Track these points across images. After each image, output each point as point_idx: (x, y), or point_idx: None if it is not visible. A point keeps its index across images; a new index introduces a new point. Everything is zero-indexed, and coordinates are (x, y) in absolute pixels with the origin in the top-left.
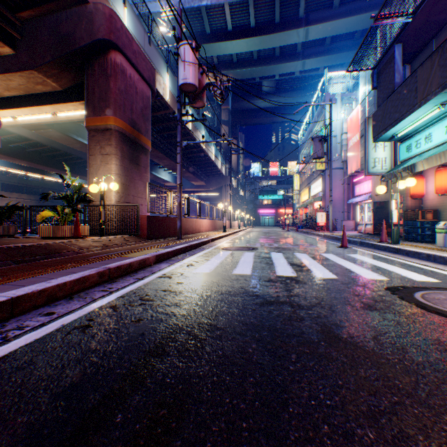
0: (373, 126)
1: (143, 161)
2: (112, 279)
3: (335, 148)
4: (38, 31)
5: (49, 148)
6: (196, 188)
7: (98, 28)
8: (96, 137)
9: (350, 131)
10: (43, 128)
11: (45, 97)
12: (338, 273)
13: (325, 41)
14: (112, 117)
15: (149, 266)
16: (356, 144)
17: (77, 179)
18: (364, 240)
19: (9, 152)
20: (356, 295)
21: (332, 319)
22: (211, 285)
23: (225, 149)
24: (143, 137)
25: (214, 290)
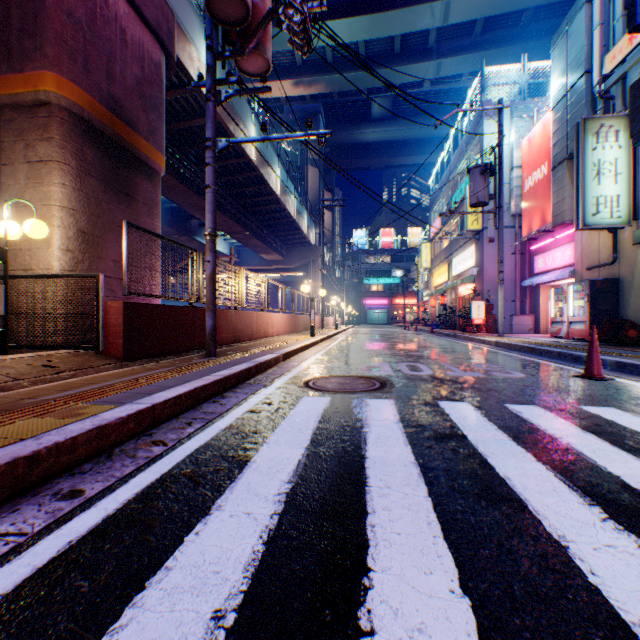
0: (634, 110)
1: (143, 192)
2: None
3: None
4: None
5: None
6: (269, 265)
7: None
8: (17, 123)
9: (529, 162)
10: None
11: None
12: None
13: (473, 29)
14: (51, 74)
15: None
16: (542, 183)
17: None
18: (622, 358)
19: None
20: None
21: None
22: None
23: (315, 203)
24: (142, 142)
25: None
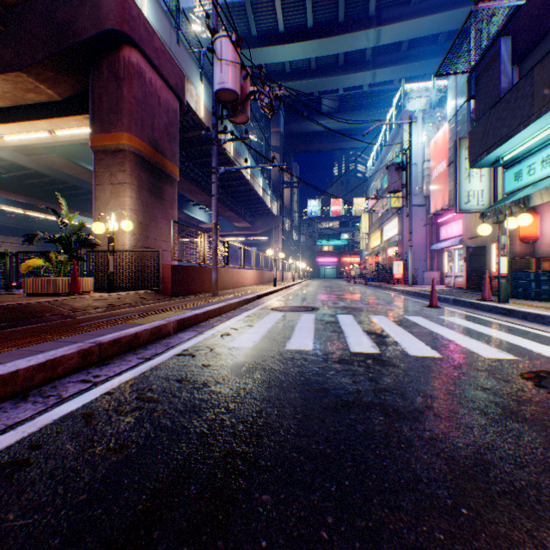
0: (470, 148)
1: (168, 194)
2: (104, 360)
3: (415, 179)
4: (26, 20)
5: (53, 179)
6: (239, 231)
7: (107, 15)
8: (105, 161)
9: (435, 158)
10: (42, 152)
11: (39, 109)
12: (439, 347)
13: (401, 46)
14: (126, 134)
15: (166, 336)
16: (442, 175)
17: (76, 215)
18: (458, 297)
19: (1, 185)
20: (482, 388)
21: (462, 444)
22: (253, 369)
23: (276, 182)
24: (168, 163)
25: (257, 380)
